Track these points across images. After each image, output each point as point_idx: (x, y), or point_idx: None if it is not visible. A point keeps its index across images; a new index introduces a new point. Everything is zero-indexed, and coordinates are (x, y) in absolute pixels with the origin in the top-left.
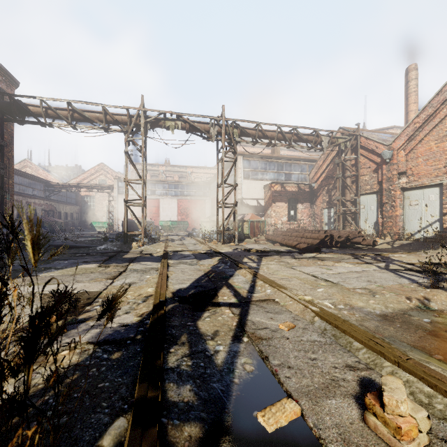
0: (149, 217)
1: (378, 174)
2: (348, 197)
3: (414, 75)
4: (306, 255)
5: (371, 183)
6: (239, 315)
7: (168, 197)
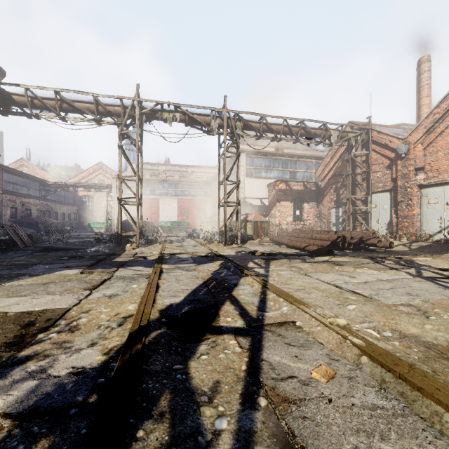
0: (149, 218)
1: (391, 171)
2: (359, 195)
3: (427, 67)
4: (318, 258)
5: (384, 180)
6: (250, 350)
7: (168, 197)
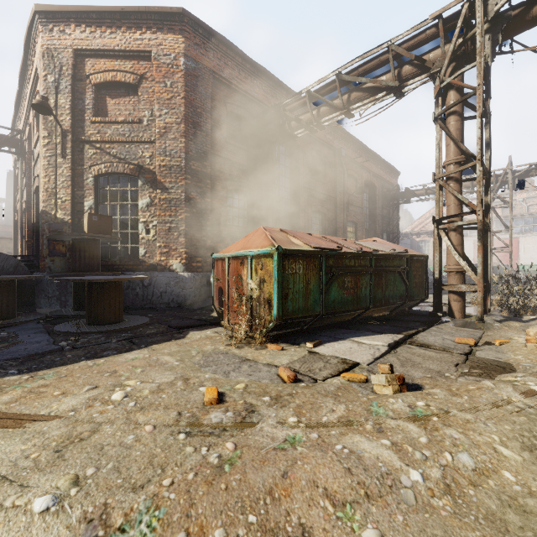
0: (502, 261)
1: None
2: None
3: None
4: None
5: None
6: None
7: (533, 234)
